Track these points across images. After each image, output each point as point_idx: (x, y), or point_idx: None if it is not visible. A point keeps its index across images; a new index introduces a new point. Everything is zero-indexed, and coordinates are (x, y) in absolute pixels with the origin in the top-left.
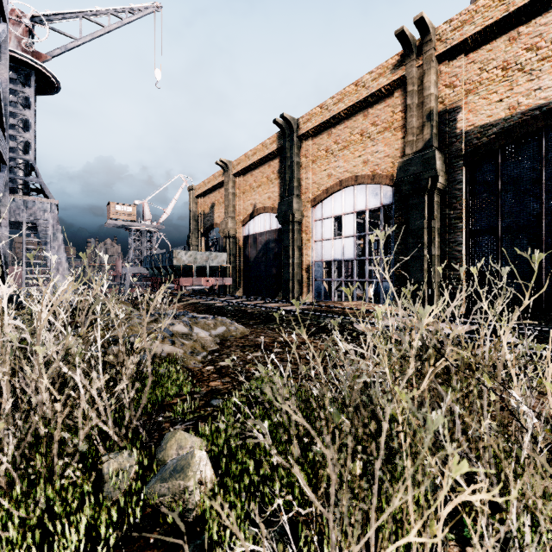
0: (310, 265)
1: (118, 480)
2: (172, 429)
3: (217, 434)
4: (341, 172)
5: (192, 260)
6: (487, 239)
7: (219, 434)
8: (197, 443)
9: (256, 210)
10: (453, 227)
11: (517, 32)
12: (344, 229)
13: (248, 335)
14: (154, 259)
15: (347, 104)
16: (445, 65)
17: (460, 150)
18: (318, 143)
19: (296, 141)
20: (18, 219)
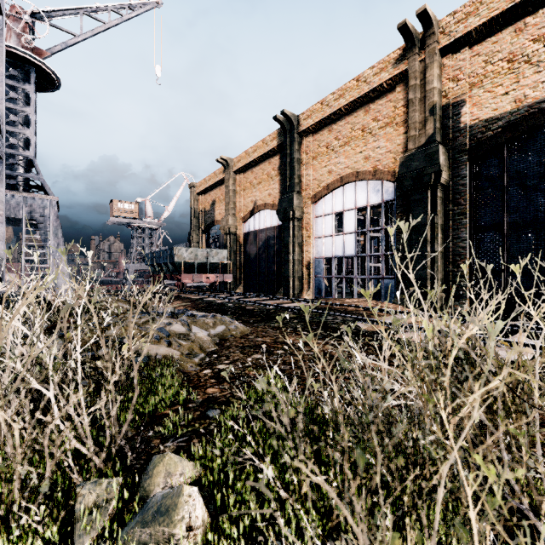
0: (310, 261)
1: (92, 520)
2: (163, 446)
3: (212, 457)
4: (342, 168)
5: (193, 257)
6: (492, 235)
7: (214, 456)
8: (189, 469)
9: (257, 206)
10: (456, 223)
11: (524, 23)
12: (345, 226)
13: (249, 334)
14: (156, 255)
15: (348, 100)
16: (448, 59)
17: (464, 145)
18: (319, 139)
19: (296, 138)
20: (18, 216)
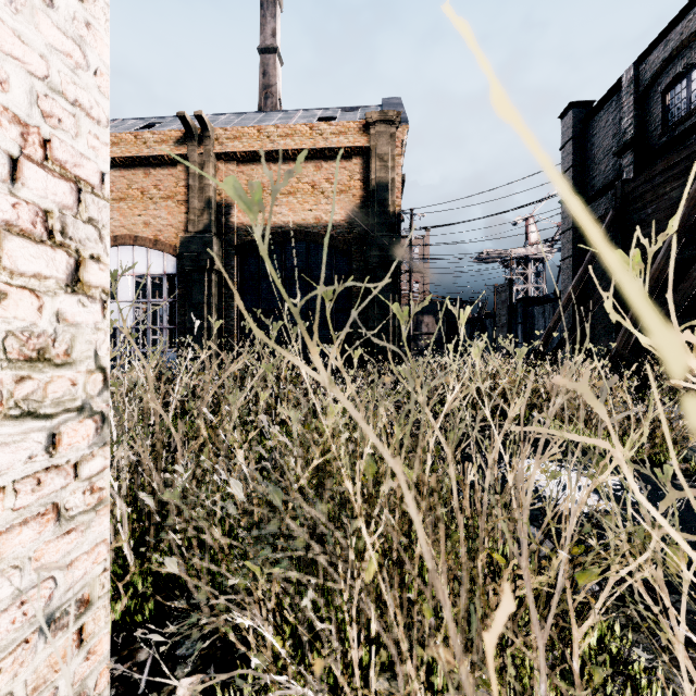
0: None
1: None
2: None
3: None
4: (117, 226)
5: None
6: (252, 317)
7: None
8: None
9: None
10: (228, 304)
11: (270, 166)
12: (120, 293)
13: None
14: None
15: (124, 153)
16: (222, 164)
17: (233, 241)
18: None
19: None
20: None
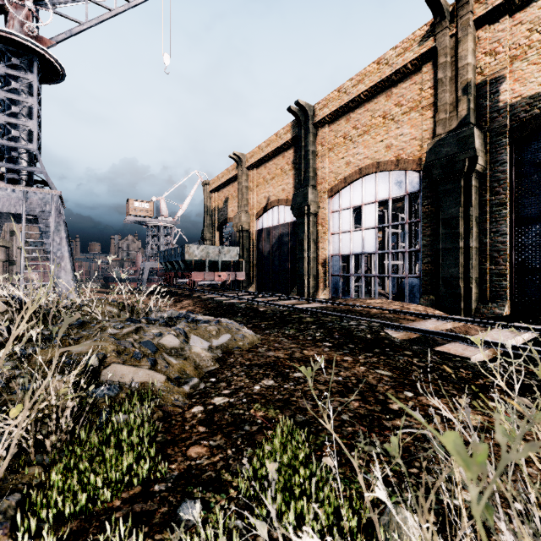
0: (326, 259)
1: None
2: None
3: None
4: (361, 159)
5: (204, 255)
6: (539, 228)
7: None
8: None
9: (270, 202)
10: (494, 215)
11: None
12: (364, 221)
13: (258, 345)
14: (168, 253)
15: (367, 85)
16: (485, 31)
17: (503, 126)
18: (335, 130)
19: (311, 129)
20: (18, 211)
